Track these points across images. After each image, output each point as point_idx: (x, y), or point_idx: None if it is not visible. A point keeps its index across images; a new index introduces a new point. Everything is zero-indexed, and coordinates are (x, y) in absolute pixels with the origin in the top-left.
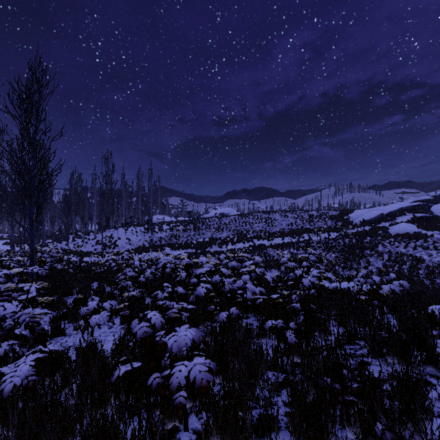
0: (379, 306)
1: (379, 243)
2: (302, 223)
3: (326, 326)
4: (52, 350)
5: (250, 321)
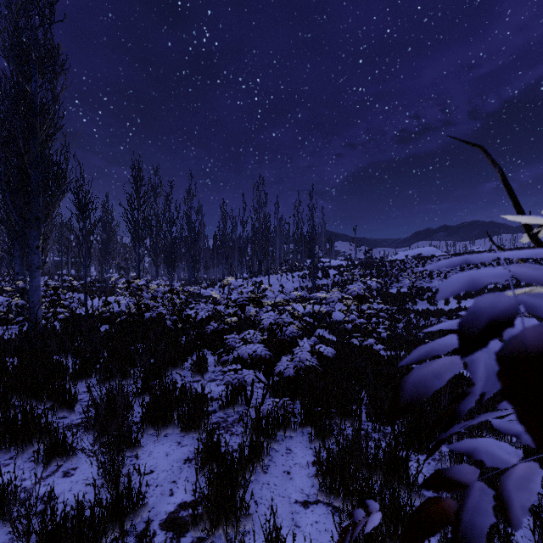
0: None
1: None
2: None
3: None
4: None
5: None
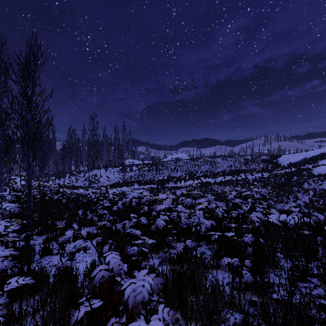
0: (324, 242)
1: (304, 181)
2: (240, 165)
3: (276, 261)
4: (35, 273)
5: (203, 249)
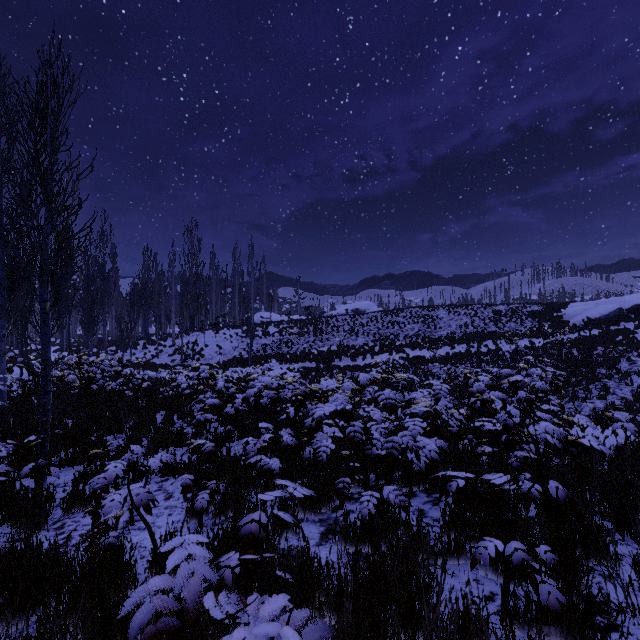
0: None
1: (620, 356)
2: (484, 324)
3: (603, 542)
4: (36, 558)
5: (419, 504)
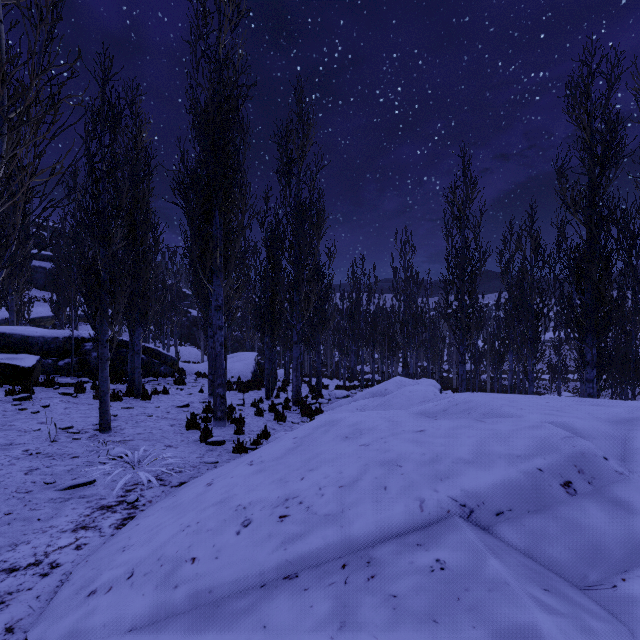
0: None
1: None
2: None
3: None
4: None
5: None
